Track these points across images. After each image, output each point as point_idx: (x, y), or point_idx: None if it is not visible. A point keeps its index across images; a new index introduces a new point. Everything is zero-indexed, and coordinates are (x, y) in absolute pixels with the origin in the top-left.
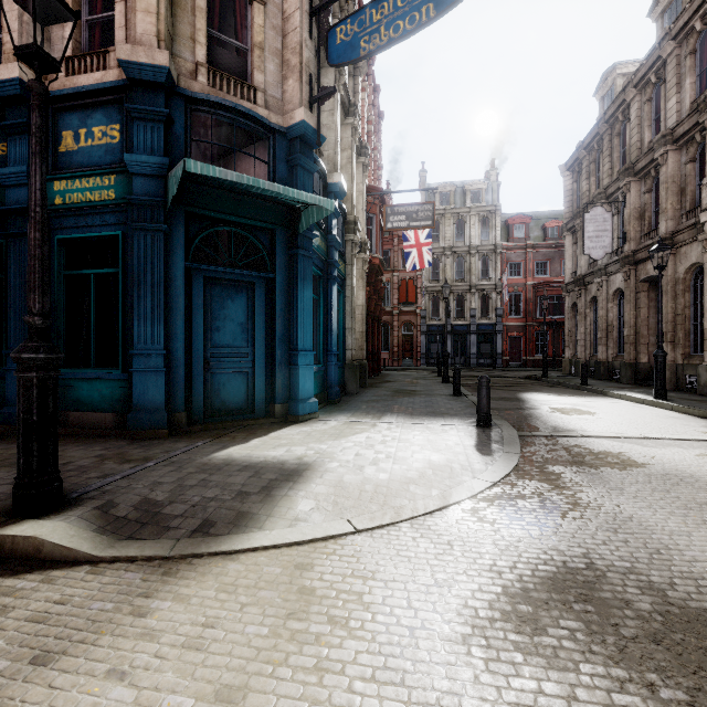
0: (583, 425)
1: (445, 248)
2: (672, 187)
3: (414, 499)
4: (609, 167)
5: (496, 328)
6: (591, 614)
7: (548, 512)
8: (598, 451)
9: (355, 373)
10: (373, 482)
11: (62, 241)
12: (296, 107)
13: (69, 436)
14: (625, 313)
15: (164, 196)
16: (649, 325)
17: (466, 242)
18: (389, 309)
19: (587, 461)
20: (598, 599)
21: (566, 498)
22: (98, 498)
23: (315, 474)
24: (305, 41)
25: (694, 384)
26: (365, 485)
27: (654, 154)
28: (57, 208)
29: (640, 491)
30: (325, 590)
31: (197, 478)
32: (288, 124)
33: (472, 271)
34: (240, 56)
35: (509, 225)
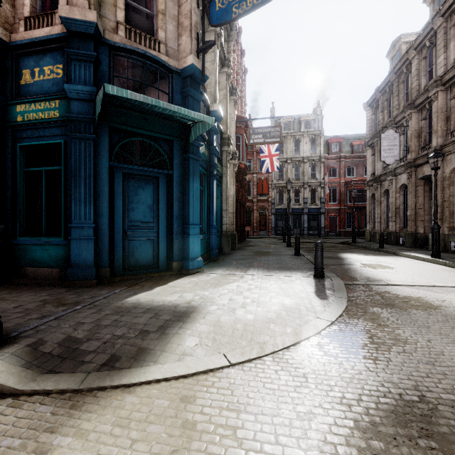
0: (387, 276)
1: (287, 158)
2: (441, 115)
3: (274, 336)
4: (397, 103)
5: (320, 211)
6: (436, 451)
7: (377, 346)
8: (402, 296)
9: (228, 240)
10: (243, 321)
11: (22, 147)
12: (188, 55)
13: (26, 285)
14: (408, 200)
15: (93, 114)
16: (424, 208)
17: (301, 154)
18: (250, 198)
19: (396, 304)
20: (438, 434)
21: (388, 335)
22: (32, 337)
23: (199, 315)
24: (194, 9)
25: None
26: (236, 324)
27: (429, 93)
28: (19, 123)
29: (442, 328)
30: (204, 424)
31: (110, 319)
32: (182, 66)
33: (305, 173)
34: (148, 19)
35: (329, 143)
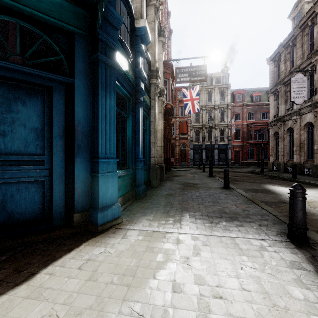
0: None
1: (202, 106)
2: None
3: None
4: (301, 53)
5: (228, 146)
6: None
7: None
8: None
9: (156, 173)
10: None
11: None
12: None
13: None
14: (315, 135)
15: None
16: None
17: (213, 103)
18: (174, 137)
19: None
20: None
21: None
22: None
23: None
24: None
25: None
26: None
27: None
28: None
29: None
30: None
31: None
32: None
33: (216, 117)
34: None
35: (234, 95)
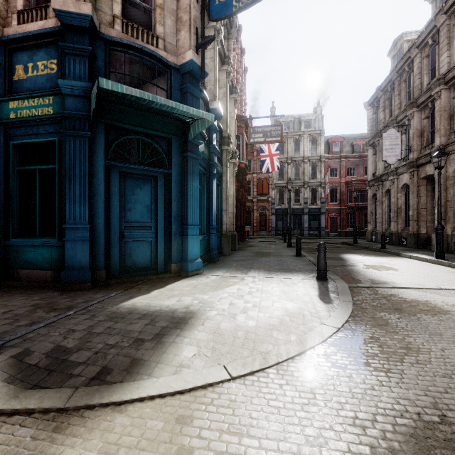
0: (392, 279)
1: (287, 158)
2: (444, 114)
3: (277, 344)
4: (398, 102)
5: (321, 211)
6: None
7: (388, 356)
8: (410, 299)
9: (228, 241)
10: (244, 328)
11: (15, 145)
12: (187, 51)
13: (18, 288)
14: (410, 200)
15: (88, 111)
16: (426, 208)
17: (301, 154)
18: (250, 198)
19: (404, 308)
20: None
21: (398, 343)
22: (18, 346)
23: (198, 322)
24: (193, 3)
25: None
26: (237, 332)
27: (431, 92)
28: (11, 121)
29: None
30: (202, 451)
31: (104, 326)
32: (181, 62)
33: (305, 173)
34: (146, 14)
35: (329, 143)
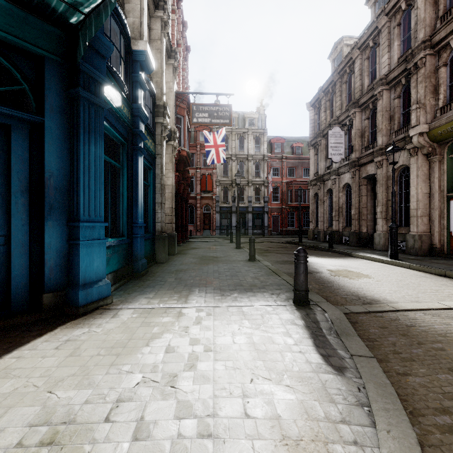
0: (378, 292)
1: (232, 154)
2: (385, 114)
3: None
4: (340, 103)
5: (264, 210)
6: None
7: None
8: (444, 338)
9: (164, 244)
10: None
11: None
12: None
13: None
14: (353, 199)
15: None
16: (367, 207)
17: (245, 152)
18: (194, 195)
19: None
20: None
21: None
22: None
23: None
24: None
25: (400, 247)
26: None
27: (374, 91)
28: None
29: None
30: None
31: None
32: None
33: (249, 171)
34: None
35: (272, 143)
